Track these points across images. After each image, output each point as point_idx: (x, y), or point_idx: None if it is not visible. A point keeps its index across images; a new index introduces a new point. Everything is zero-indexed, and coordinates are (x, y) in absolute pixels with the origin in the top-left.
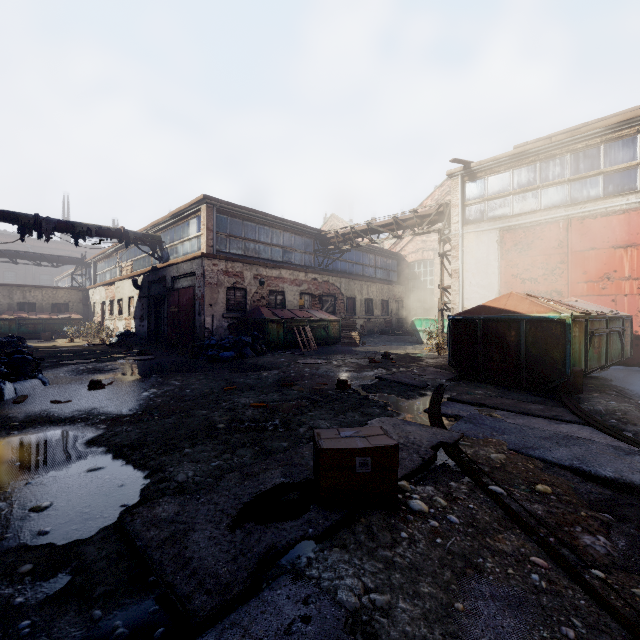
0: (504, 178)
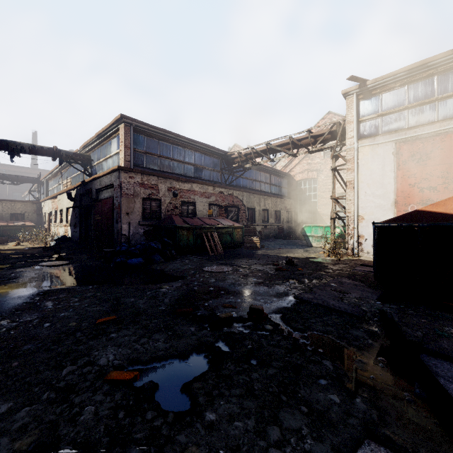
0: (400, 93)
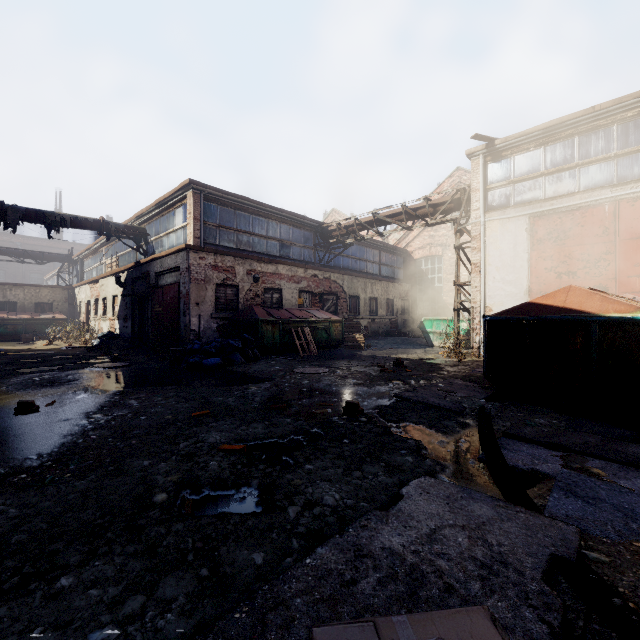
0: (534, 156)
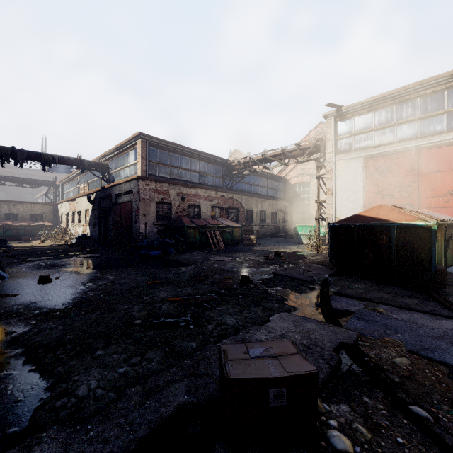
0: (367, 118)
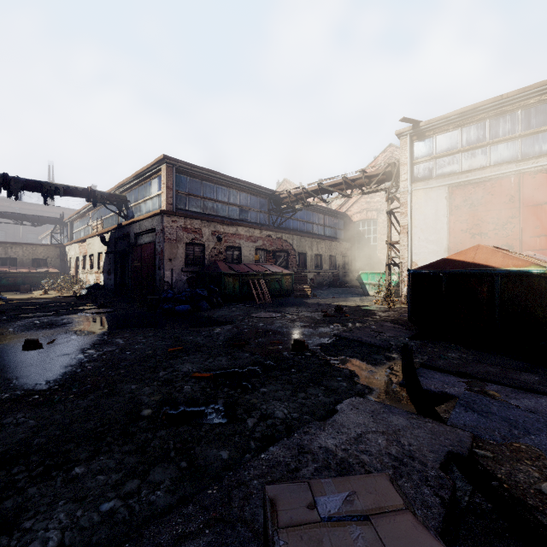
0: (453, 136)
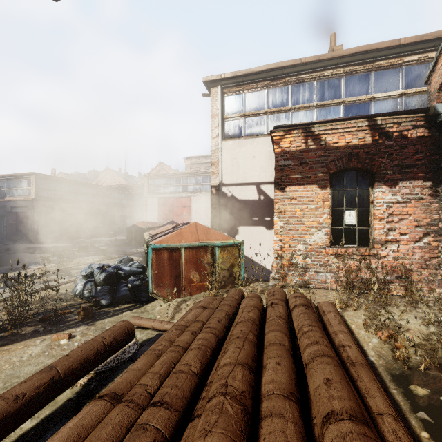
0: (160, 181)
